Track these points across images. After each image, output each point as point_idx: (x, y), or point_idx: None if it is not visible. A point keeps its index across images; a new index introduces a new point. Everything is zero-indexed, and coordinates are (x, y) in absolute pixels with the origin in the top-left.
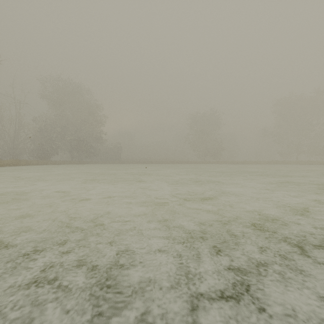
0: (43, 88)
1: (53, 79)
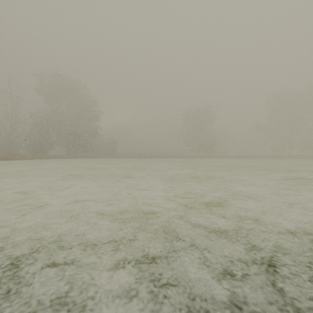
0: (39, 84)
1: (49, 74)
